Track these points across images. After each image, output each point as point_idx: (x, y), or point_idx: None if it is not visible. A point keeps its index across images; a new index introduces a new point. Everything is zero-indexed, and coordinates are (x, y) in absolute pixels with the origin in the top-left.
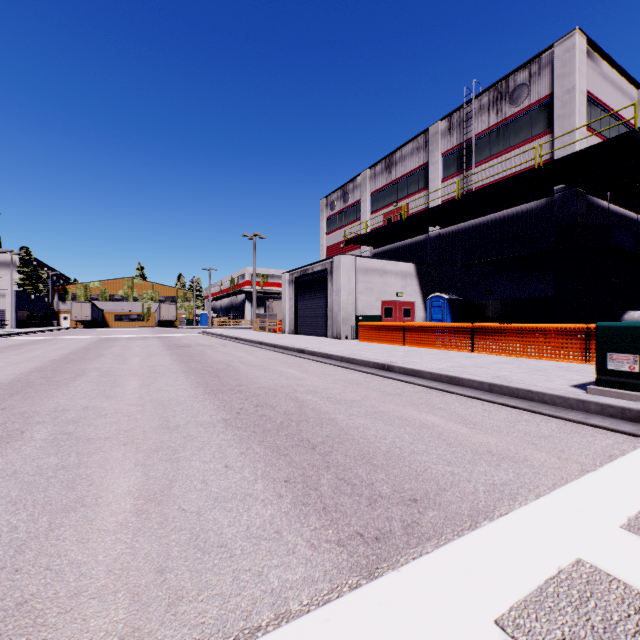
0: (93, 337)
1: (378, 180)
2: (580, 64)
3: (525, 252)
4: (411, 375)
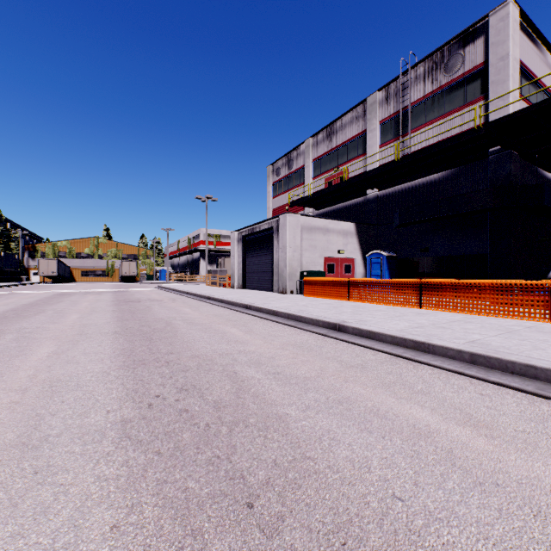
0: (51, 292)
1: (320, 147)
2: (514, 32)
3: (461, 211)
4: (367, 337)
